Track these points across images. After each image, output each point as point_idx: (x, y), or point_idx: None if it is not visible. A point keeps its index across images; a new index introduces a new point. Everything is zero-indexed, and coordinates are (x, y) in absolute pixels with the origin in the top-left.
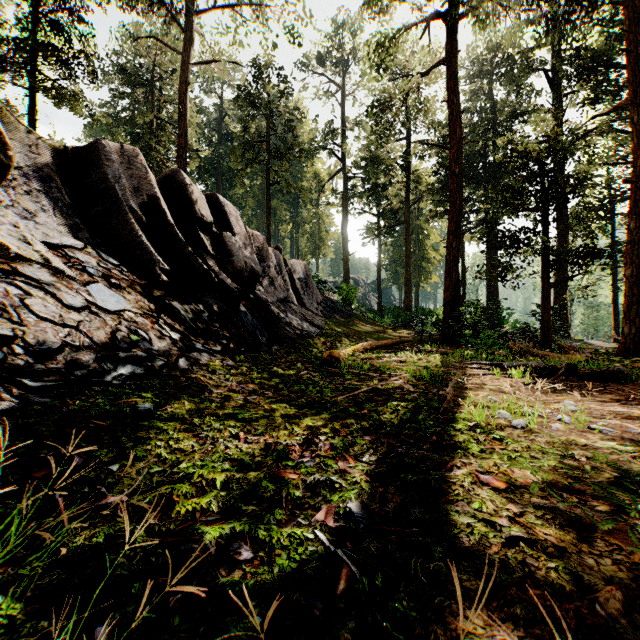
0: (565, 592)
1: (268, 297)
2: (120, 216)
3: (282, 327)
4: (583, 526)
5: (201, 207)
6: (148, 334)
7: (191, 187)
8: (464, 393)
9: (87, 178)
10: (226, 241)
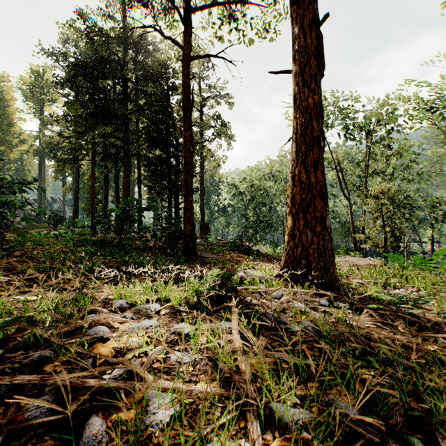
0: None
1: None
2: None
3: (10, 225)
4: None
5: None
6: None
7: None
8: None
9: None
10: None
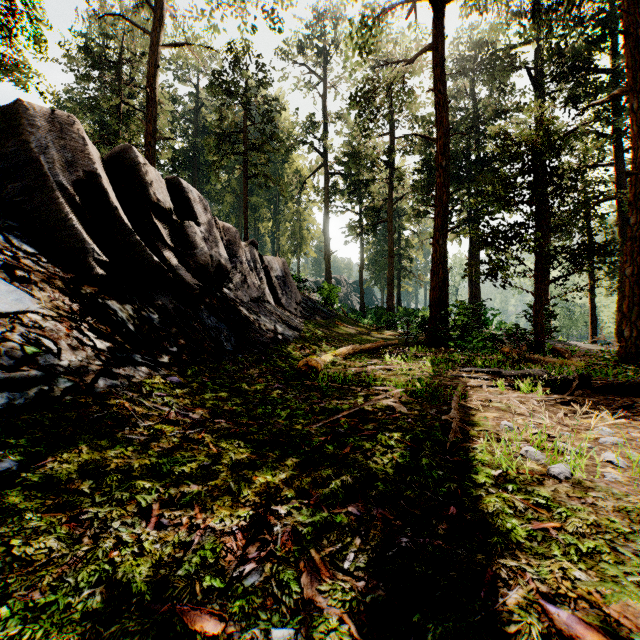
0: None
1: (239, 296)
2: (45, 194)
3: (253, 330)
4: None
5: (157, 191)
6: (58, 344)
7: (145, 167)
8: (469, 415)
9: (4, 147)
10: (188, 231)
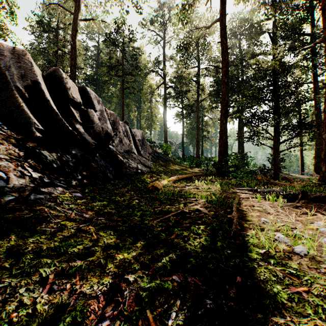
0: None
1: (118, 149)
2: (8, 92)
3: (125, 167)
4: None
5: (73, 92)
6: (8, 174)
7: (66, 79)
8: (242, 214)
9: None
10: (90, 114)
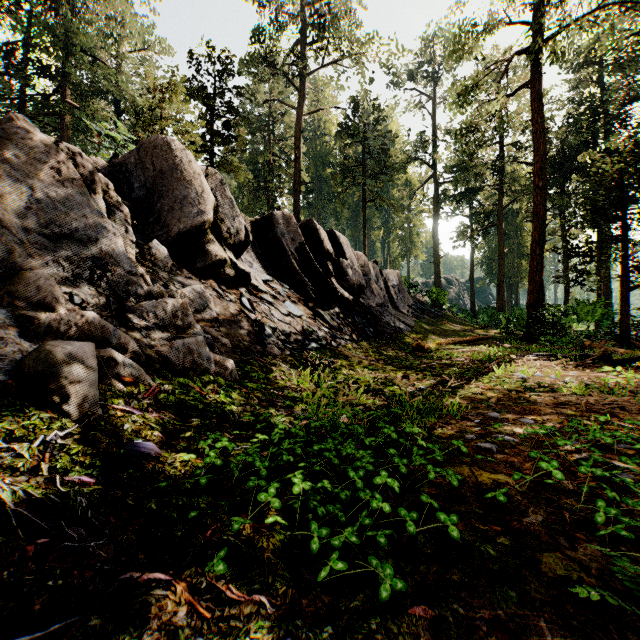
0: (483, 399)
1: (370, 303)
2: (286, 258)
3: (382, 326)
4: (507, 394)
5: (326, 243)
6: (315, 328)
7: (320, 230)
8: (506, 367)
9: (266, 236)
10: (342, 265)
